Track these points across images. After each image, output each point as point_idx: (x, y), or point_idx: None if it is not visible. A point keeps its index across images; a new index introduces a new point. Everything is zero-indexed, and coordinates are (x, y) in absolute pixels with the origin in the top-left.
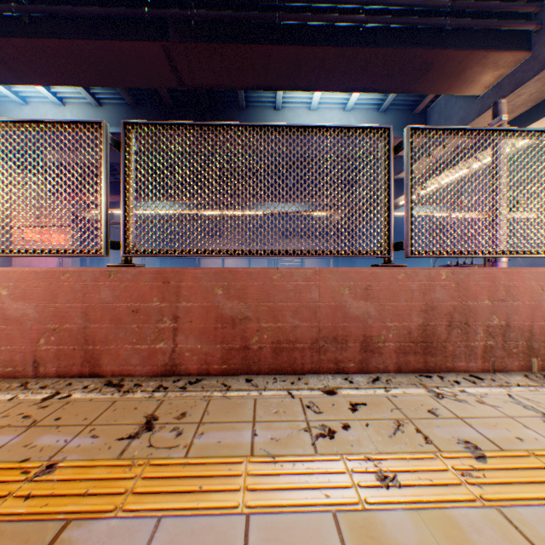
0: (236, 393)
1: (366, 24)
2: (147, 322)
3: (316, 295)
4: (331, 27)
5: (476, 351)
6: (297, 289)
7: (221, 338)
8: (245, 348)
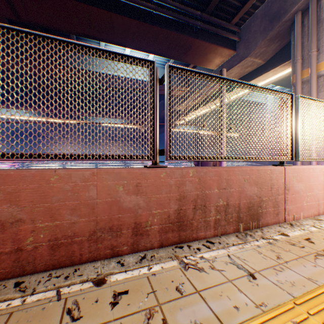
0: None
1: (155, 11)
2: None
3: (94, 193)
4: (134, 7)
5: (210, 223)
6: (76, 189)
7: None
8: (18, 250)
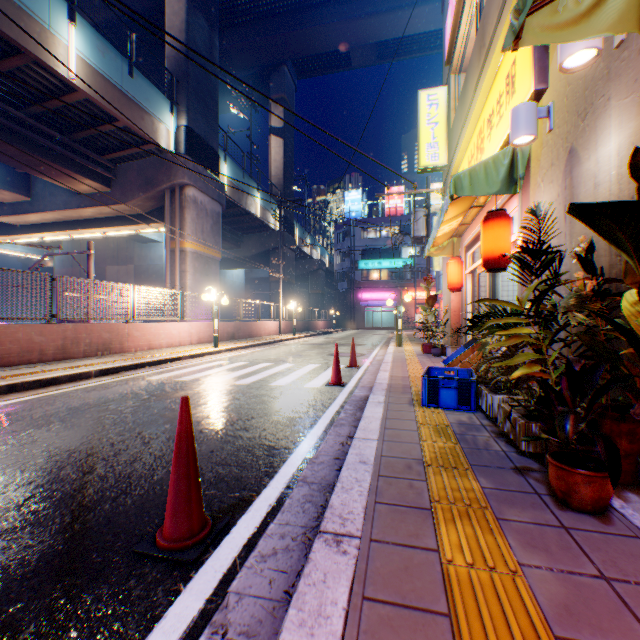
0: None
1: None
2: None
3: (22, 335)
4: None
5: (83, 351)
6: (13, 333)
7: None
8: None
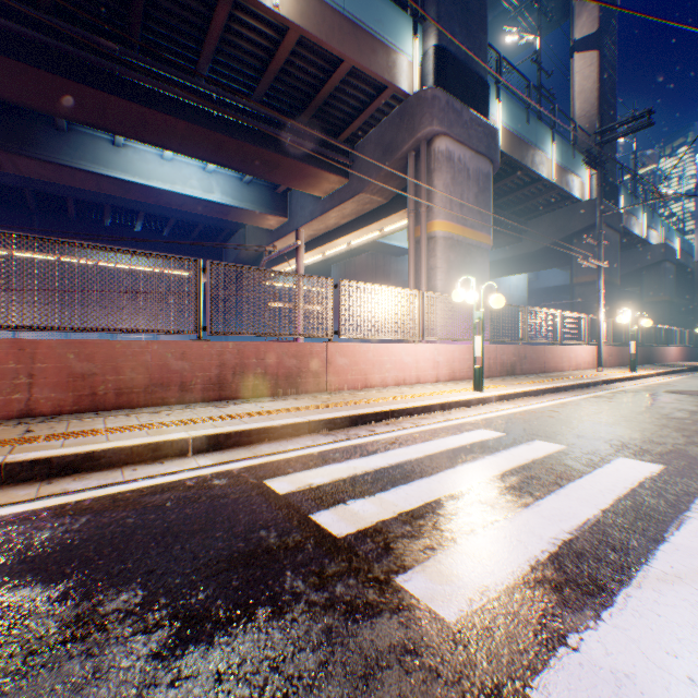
0: (90, 419)
1: (219, 113)
2: (4, 379)
3: (150, 358)
4: (184, 101)
5: (250, 387)
6: (136, 354)
7: (74, 388)
8: (95, 394)
